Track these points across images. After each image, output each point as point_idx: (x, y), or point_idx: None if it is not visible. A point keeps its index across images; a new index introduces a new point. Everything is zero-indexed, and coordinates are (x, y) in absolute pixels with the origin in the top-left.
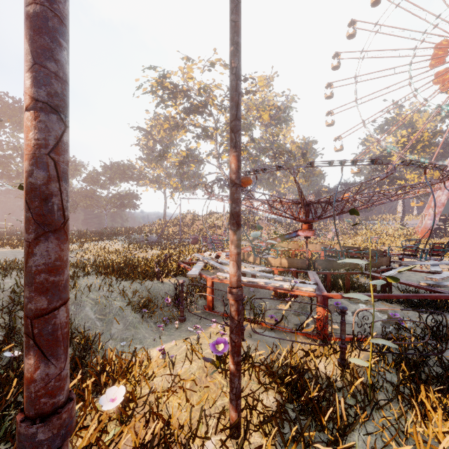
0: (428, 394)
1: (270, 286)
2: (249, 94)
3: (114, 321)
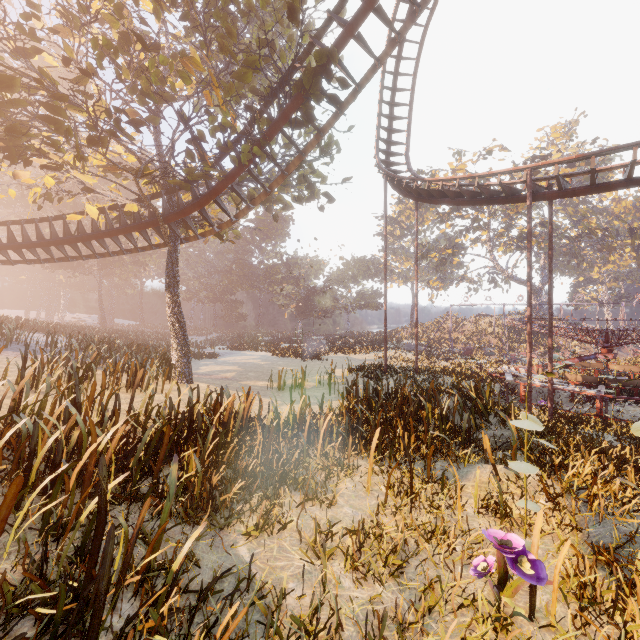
0: None
1: (566, 389)
2: None
3: None
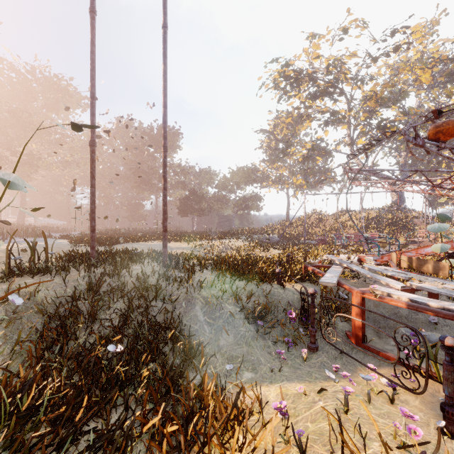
0: None
1: None
2: (398, 52)
3: (223, 329)
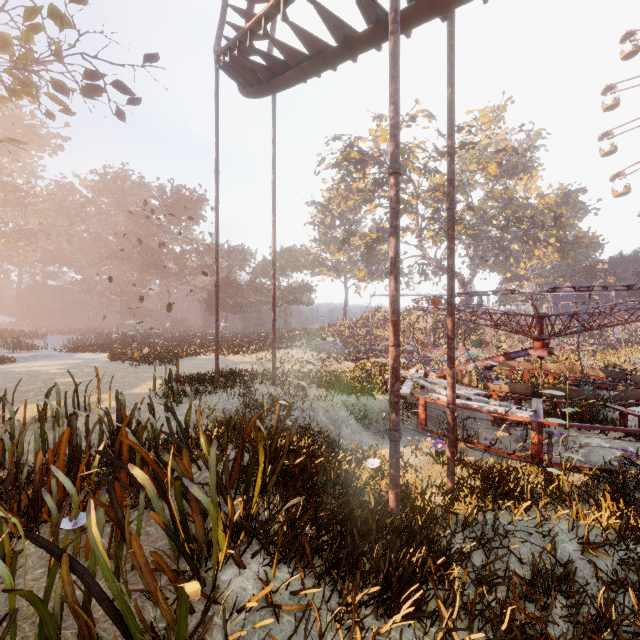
0: (619, 505)
1: (484, 409)
2: None
3: (342, 427)
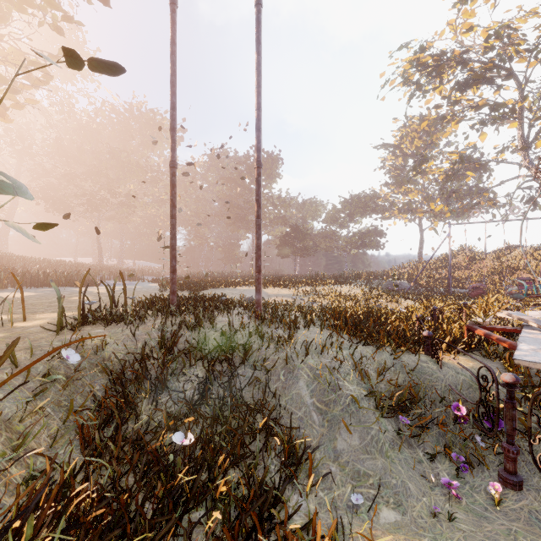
0: None
1: None
2: None
3: (341, 422)
